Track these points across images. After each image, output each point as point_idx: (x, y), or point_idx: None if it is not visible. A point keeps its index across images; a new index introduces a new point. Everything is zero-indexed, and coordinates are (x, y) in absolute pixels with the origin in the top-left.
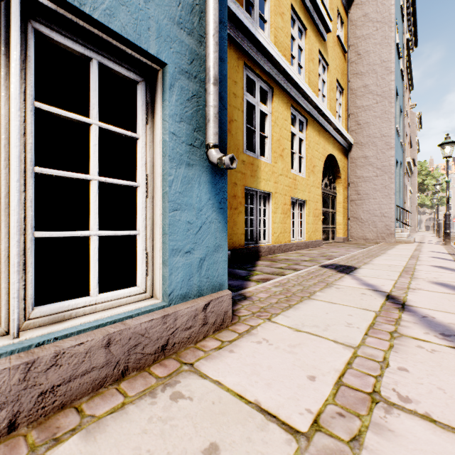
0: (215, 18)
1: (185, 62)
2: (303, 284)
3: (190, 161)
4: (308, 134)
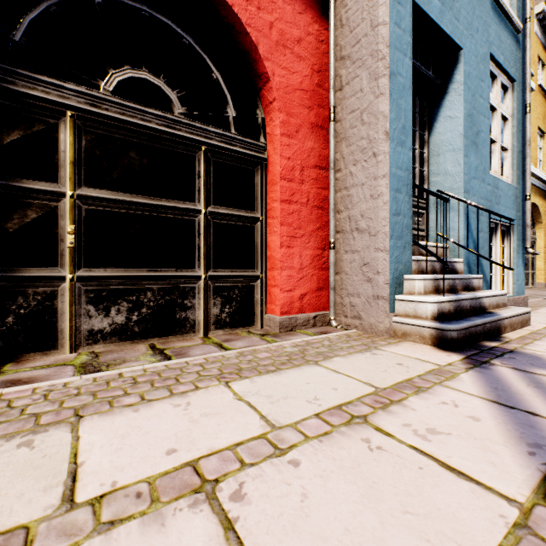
0: (529, 207)
1: (518, 221)
2: (542, 303)
3: (518, 252)
4: None
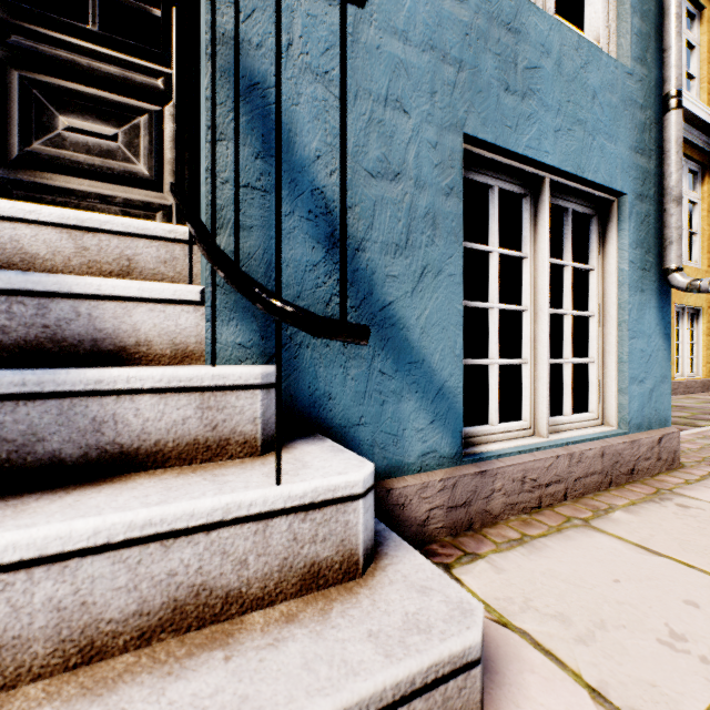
0: (678, 133)
1: (639, 185)
2: None
3: (642, 287)
4: (706, 191)
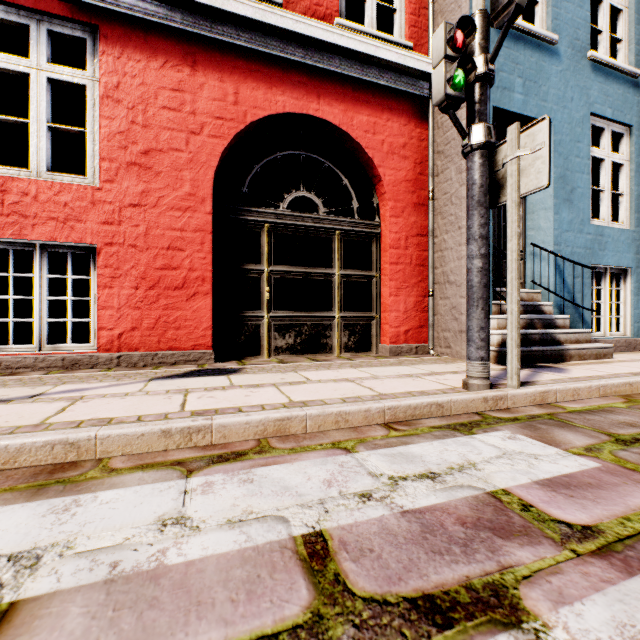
0: None
1: (637, 264)
2: None
3: (638, 294)
4: None
